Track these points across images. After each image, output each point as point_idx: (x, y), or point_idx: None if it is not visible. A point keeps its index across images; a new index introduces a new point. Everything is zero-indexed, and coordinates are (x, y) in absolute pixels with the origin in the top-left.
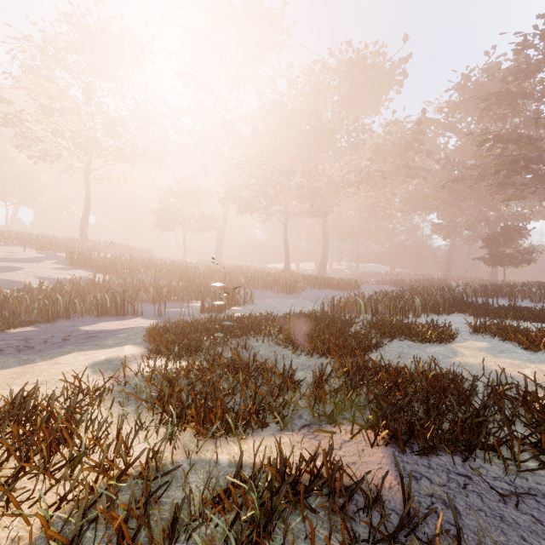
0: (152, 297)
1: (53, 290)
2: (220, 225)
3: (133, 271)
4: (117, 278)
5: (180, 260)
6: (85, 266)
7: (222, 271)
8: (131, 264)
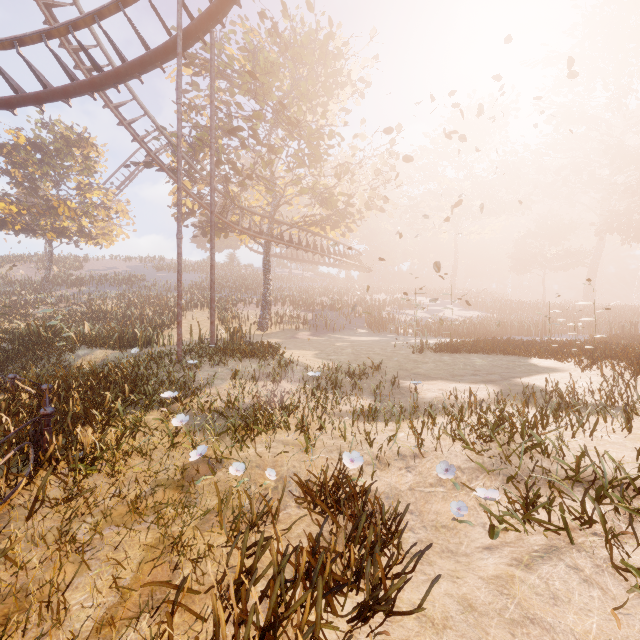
0: (547, 330)
1: (488, 321)
2: (592, 259)
3: (515, 311)
4: (509, 316)
5: (541, 301)
6: (476, 309)
7: (604, 311)
8: (511, 306)
